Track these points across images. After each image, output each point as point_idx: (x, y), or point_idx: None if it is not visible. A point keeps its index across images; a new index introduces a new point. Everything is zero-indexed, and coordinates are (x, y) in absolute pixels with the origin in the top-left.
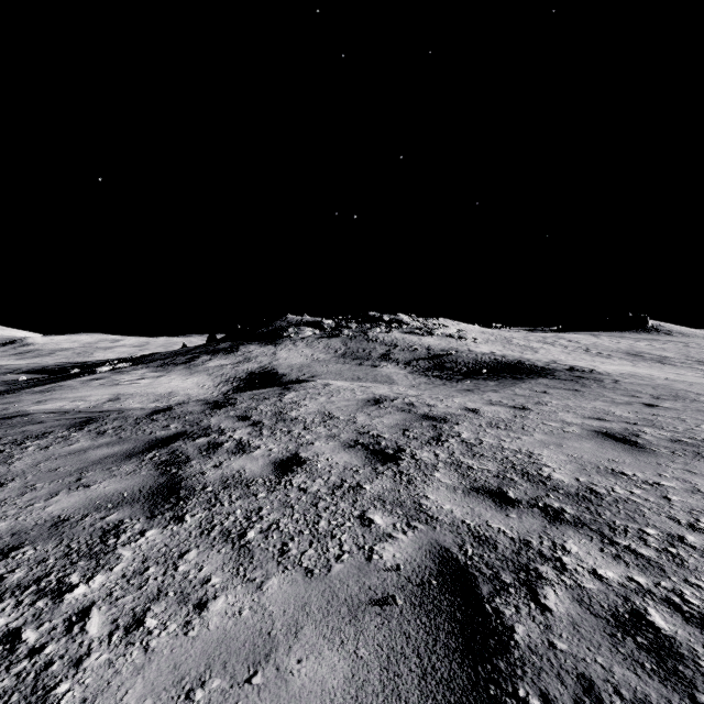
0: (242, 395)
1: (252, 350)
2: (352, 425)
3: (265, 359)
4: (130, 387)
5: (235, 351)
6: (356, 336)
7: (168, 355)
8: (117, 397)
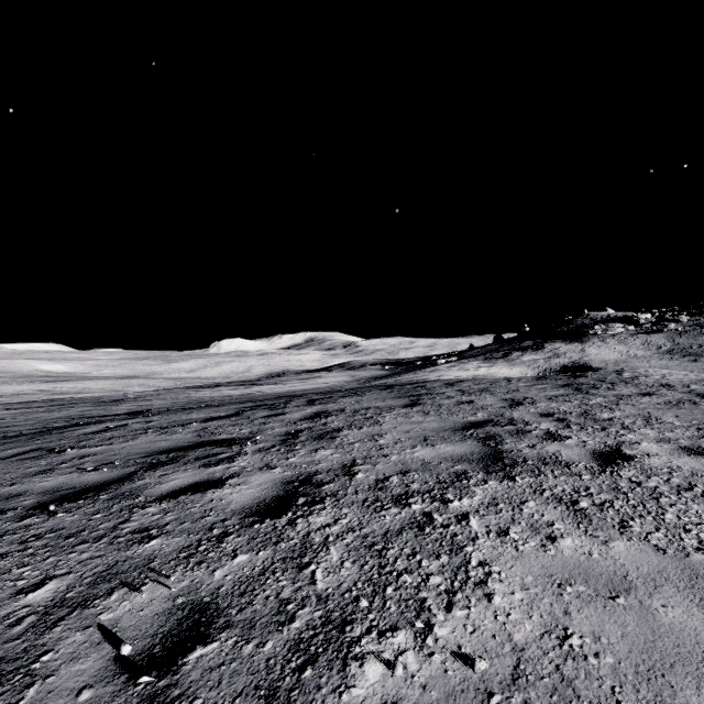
0: (585, 373)
1: (558, 347)
2: (686, 388)
3: (574, 355)
4: (478, 372)
5: (542, 348)
6: (688, 330)
7: (482, 352)
8: (476, 377)
